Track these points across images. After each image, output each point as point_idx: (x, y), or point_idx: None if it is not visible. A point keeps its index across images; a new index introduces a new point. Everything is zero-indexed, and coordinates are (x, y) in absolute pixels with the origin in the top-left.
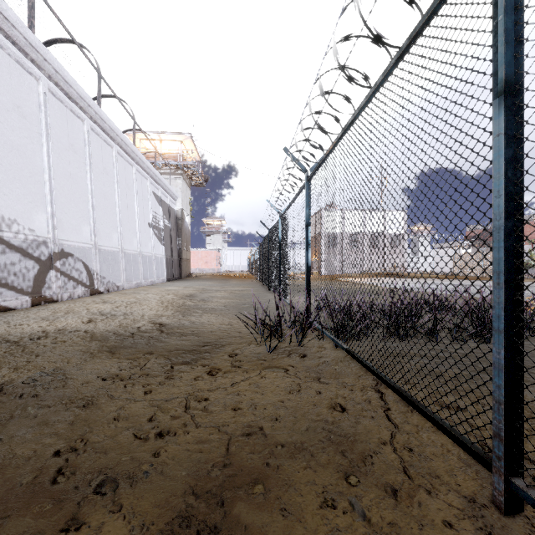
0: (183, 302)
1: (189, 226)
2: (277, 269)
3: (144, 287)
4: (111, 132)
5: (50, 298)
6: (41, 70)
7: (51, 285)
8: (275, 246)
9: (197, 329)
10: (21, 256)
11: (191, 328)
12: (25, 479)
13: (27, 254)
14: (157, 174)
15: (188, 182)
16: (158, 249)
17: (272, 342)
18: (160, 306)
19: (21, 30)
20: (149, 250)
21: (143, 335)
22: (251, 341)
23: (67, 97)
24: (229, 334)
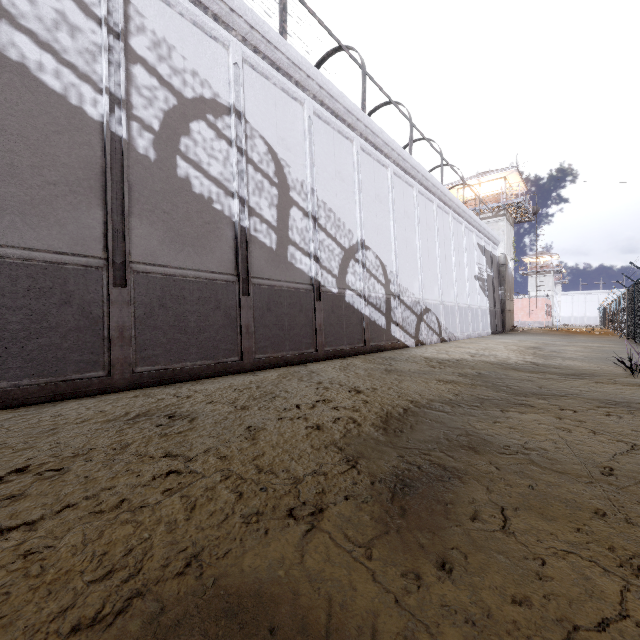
0: (533, 351)
1: (512, 272)
2: None
3: (475, 339)
4: (449, 202)
5: (422, 342)
6: (415, 180)
7: (421, 332)
8: None
9: (568, 367)
10: (410, 312)
11: (560, 366)
12: (533, 389)
13: (412, 311)
14: (481, 224)
15: (511, 221)
16: (482, 301)
17: None
18: (513, 352)
19: (409, 161)
20: (475, 302)
21: (524, 365)
22: (626, 376)
23: (425, 190)
24: (602, 372)
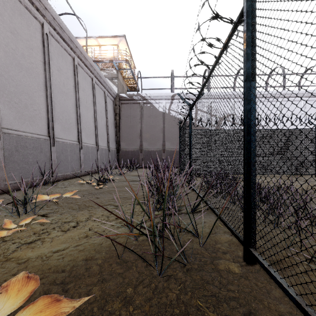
0: None
1: None
2: None
3: None
4: None
5: None
6: None
7: None
8: None
9: None
10: None
11: None
12: None
13: None
14: None
15: None
16: None
17: None
18: None
19: None
20: None
21: None
22: None
23: None
24: None
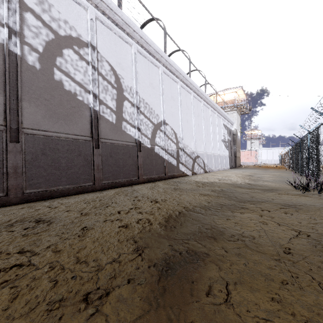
0: (249, 177)
1: (239, 138)
2: (306, 162)
3: (221, 171)
4: (209, 102)
5: (195, 173)
6: (192, 90)
7: (195, 168)
8: (305, 149)
9: (265, 185)
10: (189, 157)
11: (262, 185)
12: (248, 198)
13: (190, 157)
14: (225, 114)
15: (239, 113)
16: (225, 152)
17: (303, 191)
18: (239, 178)
19: (189, 80)
20: (222, 153)
21: (244, 185)
22: (293, 190)
23: (197, 95)
24: (281, 188)
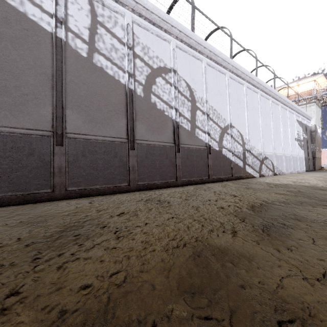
0: None
1: (320, 135)
2: None
3: (295, 174)
4: (279, 98)
5: (263, 175)
6: (258, 89)
7: (262, 170)
8: None
9: None
10: (256, 159)
11: None
12: None
13: (257, 158)
14: (299, 109)
15: (319, 105)
16: (299, 152)
17: None
18: (320, 181)
19: (255, 80)
20: (295, 153)
21: None
22: None
23: (265, 93)
24: None
